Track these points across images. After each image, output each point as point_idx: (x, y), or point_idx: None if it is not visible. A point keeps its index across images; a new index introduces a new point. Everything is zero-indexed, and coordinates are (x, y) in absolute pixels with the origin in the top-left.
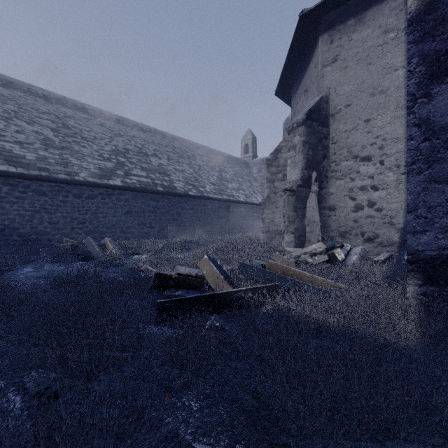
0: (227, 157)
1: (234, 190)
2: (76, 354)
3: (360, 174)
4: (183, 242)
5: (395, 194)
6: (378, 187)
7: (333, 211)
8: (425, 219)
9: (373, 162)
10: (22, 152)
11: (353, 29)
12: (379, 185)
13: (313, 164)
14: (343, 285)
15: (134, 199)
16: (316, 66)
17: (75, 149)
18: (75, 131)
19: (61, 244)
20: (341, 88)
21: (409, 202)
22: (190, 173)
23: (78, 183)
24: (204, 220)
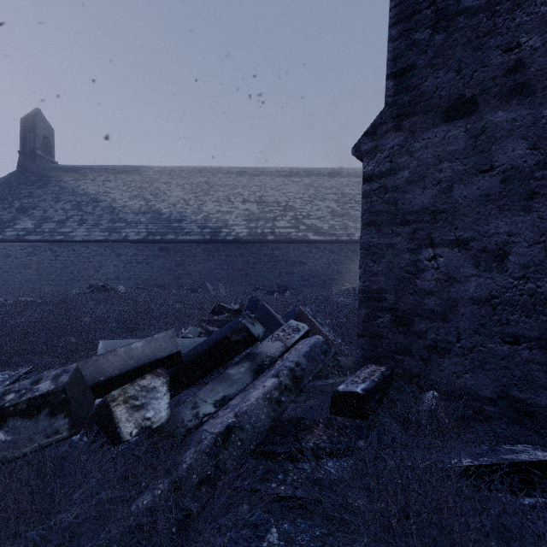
0: None
1: None
2: None
3: None
4: None
5: None
6: None
7: None
8: None
9: None
10: (321, 224)
11: None
12: None
13: None
14: None
15: None
16: None
17: (351, 214)
18: (350, 197)
19: (345, 287)
20: None
21: None
22: None
23: (354, 242)
24: None
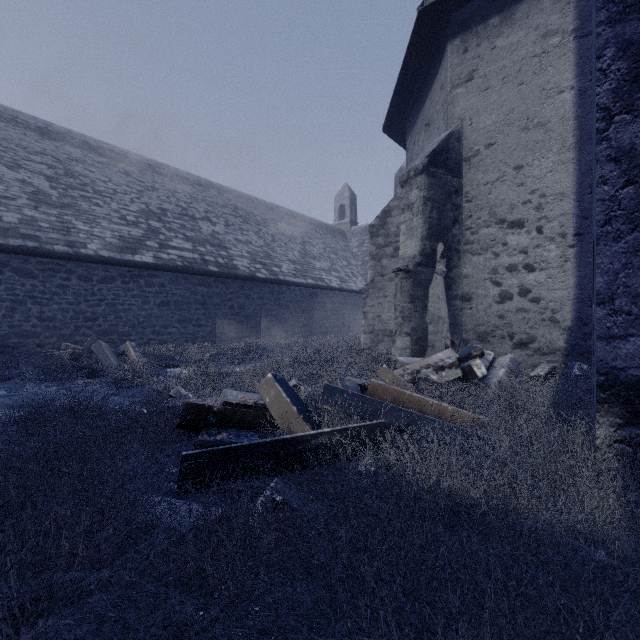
0: (314, 224)
1: (324, 270)
2: (6, 570)
3: (507, 247)
4: (247, 348)
5: (559, 276)
6: (534, 266)
7: (468, 302)
8: (628, 316)
9: (527, 230)
10: None
11: (497, 31)
12: (536, 264)
13: (438, 232)
14: (487, 418)
15: (174, 283)
16: (442, 86)
17: (82, 208)
18: (84, 181)
19: (57, 352)
20: (479, 119)
21: (600, 287)
22: (258, 246)
23: (86, 259)
24: (280, 315)
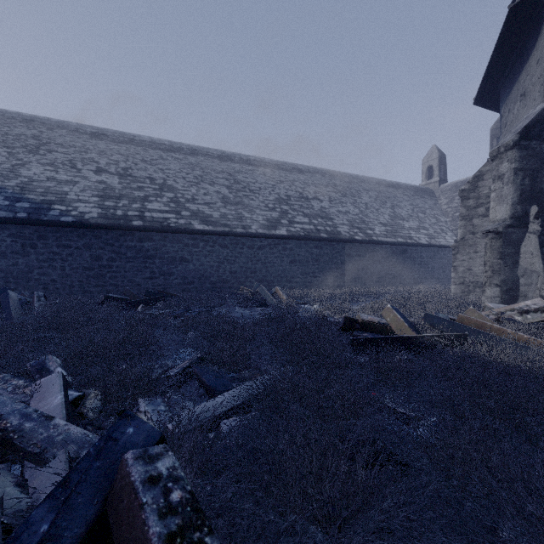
0: (402, 188)
1: (413, 229)
2: None
3: None
4: (350, 293)
5: None
6: None
7: None
8: None
9: None
10: (210, 212)
11: None
12: None
13: (531, 197)
14: None
15: (298, 247)
16: (538, 62)
17: (245, 203)
18: (243, 185)
19: (241, 291)
20: None
21: None
22: (355, 215)
23: (251, 236)
24: (373, 269)
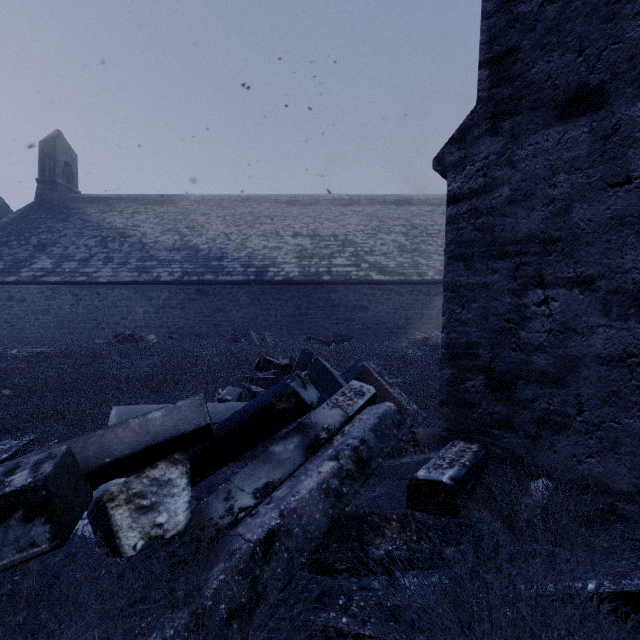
0: None
1: None
2: None
3: None
4: None
5: None
6: None
7: None
8: None
9: None
10: (387, 262)
11: None
12: None
13: None
14: None
15: None
16: None
17: (422, 249)
18: (421, 229)
19: (416, 337)
20: None
21: None
22: None
23: (427, 283)
24: None
